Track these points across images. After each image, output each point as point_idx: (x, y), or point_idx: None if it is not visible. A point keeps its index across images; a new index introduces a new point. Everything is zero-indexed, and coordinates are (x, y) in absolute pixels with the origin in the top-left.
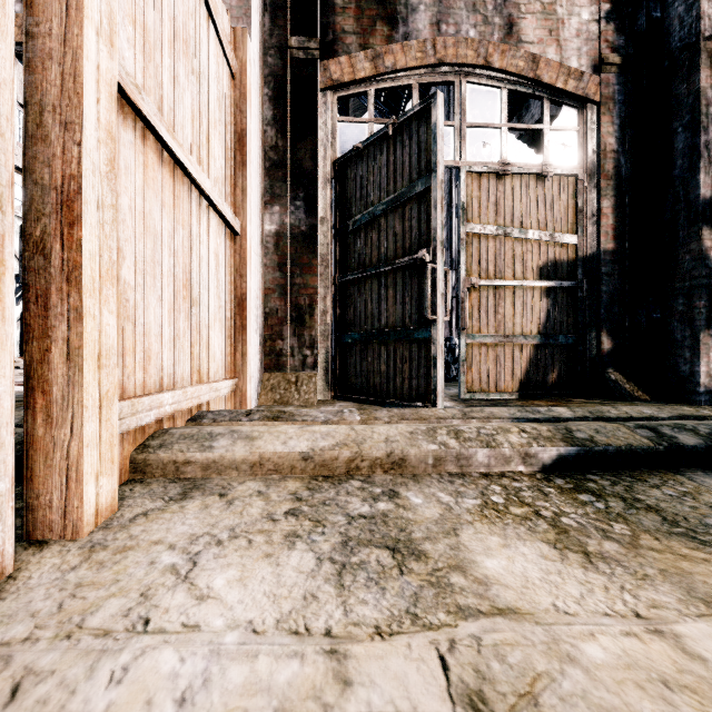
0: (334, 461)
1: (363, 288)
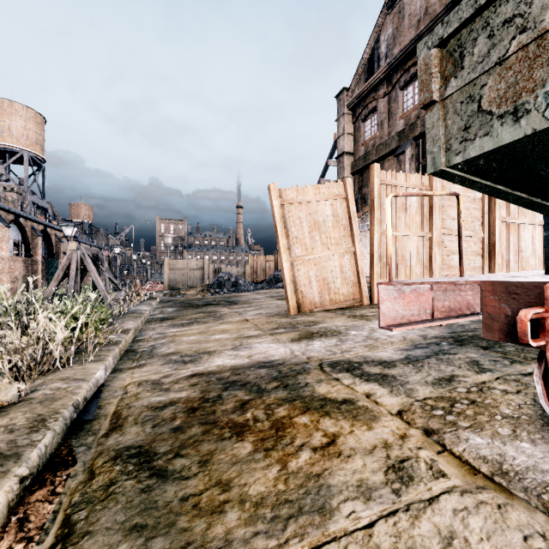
0: None
1: None
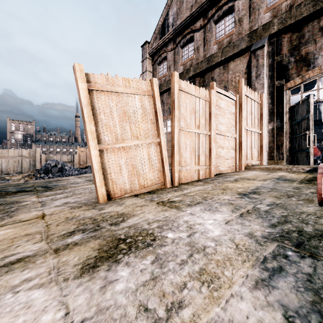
0: (270, 168)
1: (296, 139)
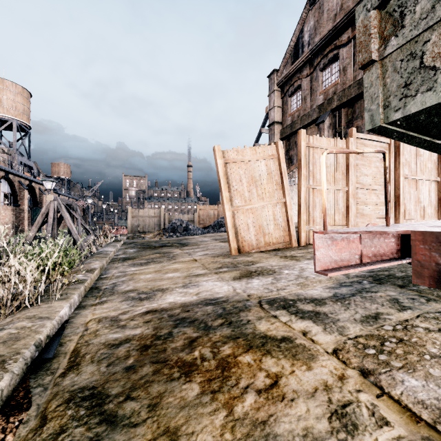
0: None
1: None
